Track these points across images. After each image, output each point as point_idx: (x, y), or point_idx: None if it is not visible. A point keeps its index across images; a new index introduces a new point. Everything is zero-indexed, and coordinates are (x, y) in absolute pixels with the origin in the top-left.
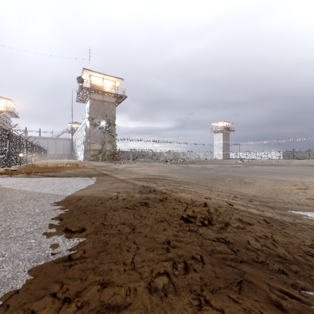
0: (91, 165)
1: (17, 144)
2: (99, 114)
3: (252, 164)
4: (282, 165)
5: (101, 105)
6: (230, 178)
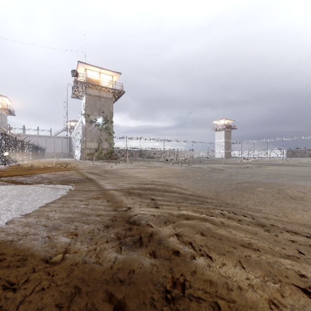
0: (83, 165)
1: (0, 142)
2: (95, 110)
3: (262, 164)
4: (296, 165)
5: (98, 100)
6: (262, 188)
